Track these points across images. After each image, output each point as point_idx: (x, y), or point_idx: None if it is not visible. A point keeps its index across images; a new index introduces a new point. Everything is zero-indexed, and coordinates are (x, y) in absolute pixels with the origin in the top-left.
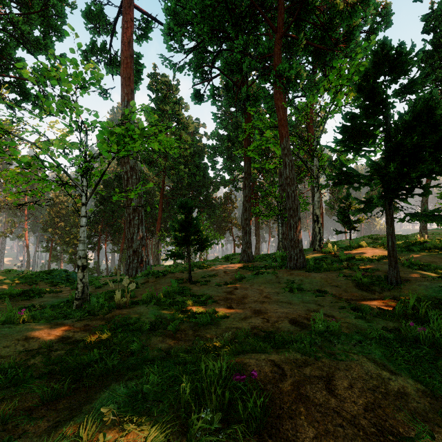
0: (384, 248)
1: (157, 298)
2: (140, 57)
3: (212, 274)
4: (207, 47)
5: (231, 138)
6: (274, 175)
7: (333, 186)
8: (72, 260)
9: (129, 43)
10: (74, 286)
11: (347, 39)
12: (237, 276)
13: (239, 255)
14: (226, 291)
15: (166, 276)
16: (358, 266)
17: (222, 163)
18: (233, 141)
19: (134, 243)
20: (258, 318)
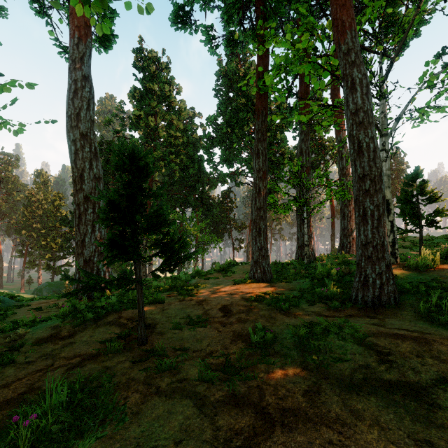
0: None
1: None
2: None
3: (197, 316)
4: None
5: (230, 124)
6: (281, 167)
7: None
8: (49, 266)
9: None
10: None
11: None
12: (255, 337)
13: (243, 266)
14: None
15: (101, 320)
16: None
17: (220, 155)
18: (232, 127)
19: (86, 248)
20: None
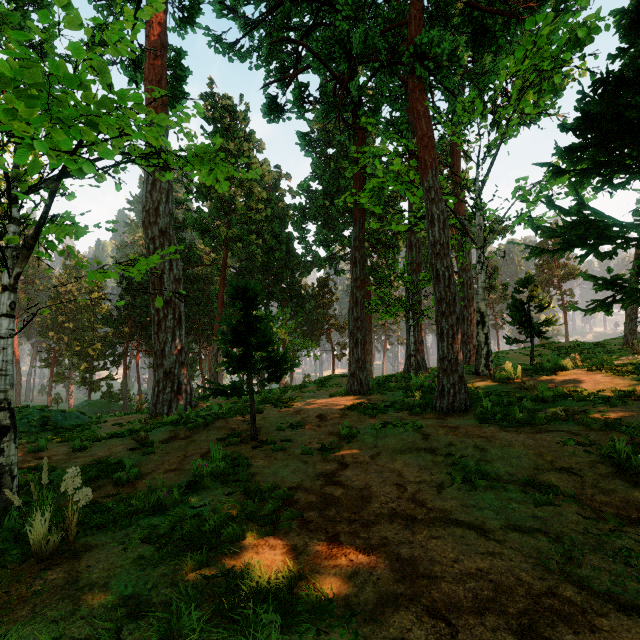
0: (610, 372)
1: (165, 502)
2: (182, 56)
3: (296, 422)
4: (289, 19)
5: (328, 194)
6: (395, 251)
7: (556, 251)
8: (85, 380)
9: (160, 25)
10: (36, 447)
11: (535, 1)
12: (343, 431)
13: (343, 378)
14: (324, 474)
15: (210, 425)
16: (592, 417)
17: (315, 232)
18: (331, 198)
19: (166, 359)
20: (419, 608)
